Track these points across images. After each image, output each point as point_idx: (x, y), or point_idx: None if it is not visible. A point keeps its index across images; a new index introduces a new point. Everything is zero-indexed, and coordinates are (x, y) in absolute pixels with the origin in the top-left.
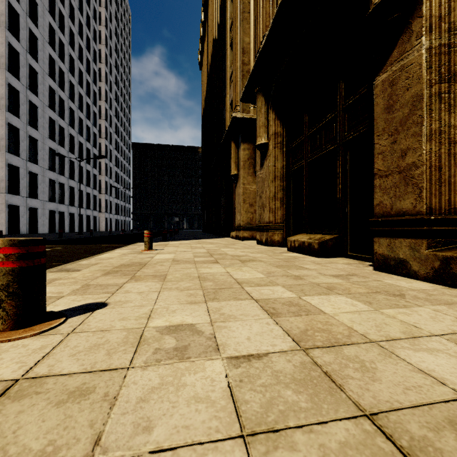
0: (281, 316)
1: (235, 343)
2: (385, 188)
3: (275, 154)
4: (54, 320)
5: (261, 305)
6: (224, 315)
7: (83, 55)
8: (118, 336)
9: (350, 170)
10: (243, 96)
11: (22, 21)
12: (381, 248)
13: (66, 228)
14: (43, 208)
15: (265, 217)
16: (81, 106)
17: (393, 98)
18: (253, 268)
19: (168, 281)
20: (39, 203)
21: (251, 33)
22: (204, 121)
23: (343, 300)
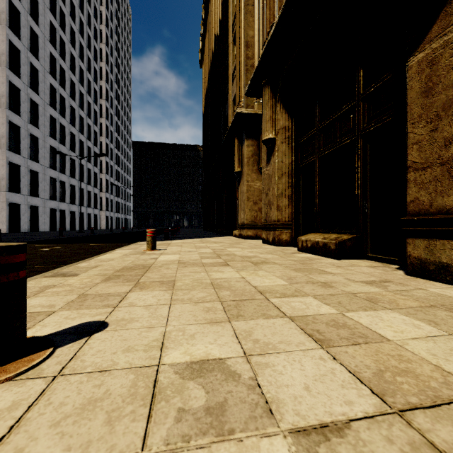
0: (334, 345)
1: (291, 399)
2: (423, 183)
3: (283, 149)
4: (37, 354)
5: (300, 326)
6: (259, 343)
7: (84, 53)
8: (123, 383)
9: (371, 164)
10: (248, 89)
11: (23, 18)
12: (417, 250)
13: (67, 227)
14: (44, 207)
15: (273, 215)
16: (82, 104)
17: (433, 79)
18: (269, 272)
19: (178, 290)
20: (40, 202)
21: (255, 27)
22: (205, 118)
23: (399, 319)
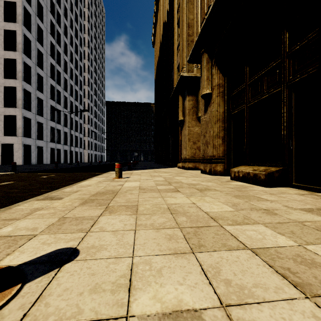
0: (320, 294)
1: None
2: None
3: (217, 101)
4: (3, 293)
5: (267, 262)
6: (232, 285)
7: (73, 41)
8: None
9: (296, 109)
10: (190, 57)
11: (33, 19)
12: None
13: (62, 160)
14: (47, 147)
15: (209, 152)
16: (72, 76)
17: None
18: (214, 198)
19: (141, 214)
20: (44, 143)
21: (194, 12)
22: (156, 83)
23: None
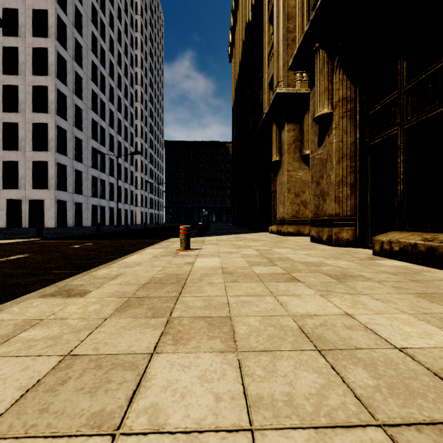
0: None
1: None
2: None
3: (342, 126)
4: None
5: None
6: None
7: (121, 60)
8: None
9: None
10: (293, 61)
11: (69, 31)
12: None
13: (107, 222)
14: (87, 203)
15: (328, 208)
16: (120, 107)
17: None
18: (381, 300)
19: (248, 352)
20: (83, 199)
21: None
22: (234, 112)
23: None
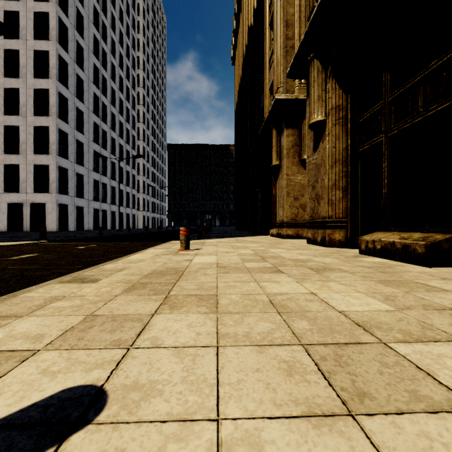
0: None
1: None
2: None
3: (335, 133)
4: None
5: None
6: None
7: (123, 62)
8: None
9: None
10: (290, 69)
11: (70, 34)
12: None
13: (108, 226)
14: (89, 207)
15: (322, 211)
16: (122, 110)
17: None
18: (345, 284)
19: (225, 313)
20: (85, 202)
21: (296, 3)
22: (237, 115)
23: None
